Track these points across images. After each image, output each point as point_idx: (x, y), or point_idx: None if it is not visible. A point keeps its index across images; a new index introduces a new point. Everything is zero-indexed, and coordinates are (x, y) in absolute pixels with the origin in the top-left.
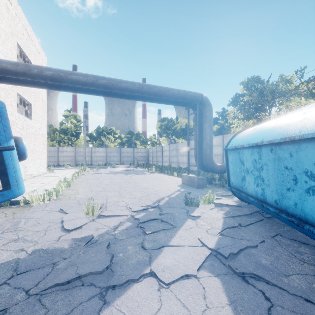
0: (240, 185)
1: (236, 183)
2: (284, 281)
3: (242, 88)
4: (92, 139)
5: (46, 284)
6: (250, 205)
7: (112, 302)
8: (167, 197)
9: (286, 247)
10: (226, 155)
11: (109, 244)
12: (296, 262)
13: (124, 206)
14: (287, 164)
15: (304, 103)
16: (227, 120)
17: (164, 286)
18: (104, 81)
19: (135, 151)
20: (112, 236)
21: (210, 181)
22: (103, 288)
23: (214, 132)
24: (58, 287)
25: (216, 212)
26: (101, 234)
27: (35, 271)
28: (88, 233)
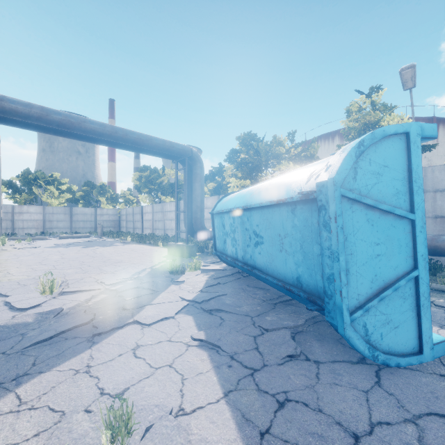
0: (223, 248)
1: (220, 247)
2: (237, 309)
3: (238, 144)
4: (13, 191)
5: (22, 346)
6: (235, 269)
7: (101, 341)
8: (149, 268)
9: (248, 292)
10: (213, 219)
11: (85, 311)
12: (250, 299)
13: (93, 282)
14: (247, 226)
15: (293, 168)
16: (224, 178)
17: (146, 326)
18: (58, 118)
19: (97, 212)
20: (87, 307)
21: (202, 249)
22: (89, 337)
23: (210, 191)
24: (40, 345)
25: (202, 277)
26: (71, 307)
27: (0, 342)
28: (53, 308)
